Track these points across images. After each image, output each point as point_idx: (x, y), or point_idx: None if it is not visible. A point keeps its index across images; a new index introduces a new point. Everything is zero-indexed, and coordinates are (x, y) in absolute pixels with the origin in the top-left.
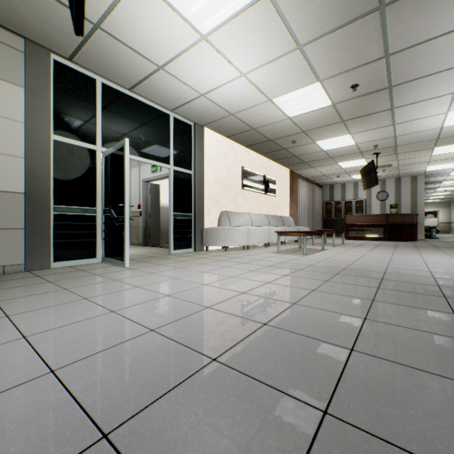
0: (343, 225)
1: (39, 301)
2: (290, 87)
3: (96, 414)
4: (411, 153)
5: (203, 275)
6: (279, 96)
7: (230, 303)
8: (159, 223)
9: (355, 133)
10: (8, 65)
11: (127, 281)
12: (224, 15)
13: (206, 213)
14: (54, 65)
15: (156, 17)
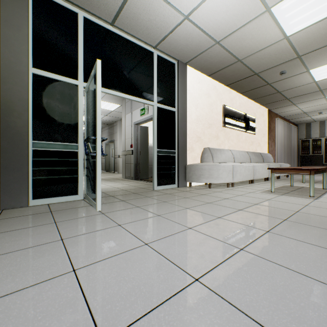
0: (323, 162)
1: None
2: None
3: None
4: None
5: (190, 239)
6: None
7: None
8: (147, 160)
9: None
10: None
11: (73, 245)
12: None
13: (188, 150)
14: None
15: None
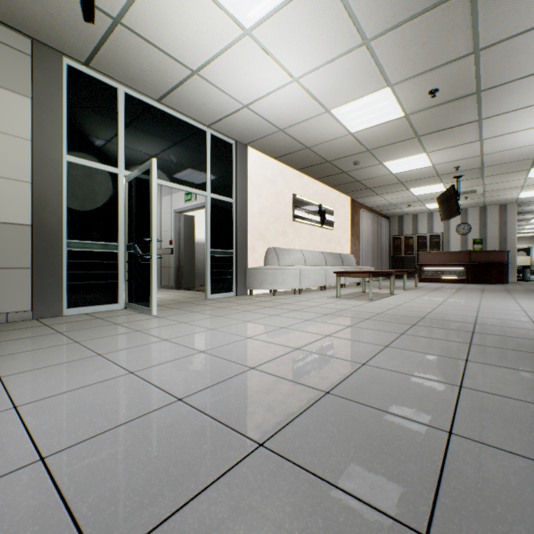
0: (415, 265)
1: (42, 358)
2: (353, 94)
3: (92, 531)
4: (501, 176)
5: (247, 325)
6: (339, 105)
7: (280, 363)
8: (194, 261)
9: (431, 151)
10: (13, 71)
11: (153, 332)
12: (272, 3)
13: (249, 250)
14: (68, 71)
15: (188, 7)
